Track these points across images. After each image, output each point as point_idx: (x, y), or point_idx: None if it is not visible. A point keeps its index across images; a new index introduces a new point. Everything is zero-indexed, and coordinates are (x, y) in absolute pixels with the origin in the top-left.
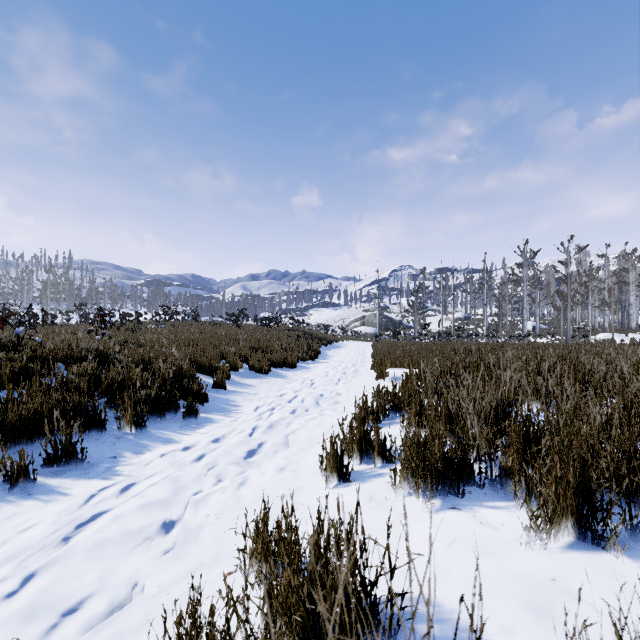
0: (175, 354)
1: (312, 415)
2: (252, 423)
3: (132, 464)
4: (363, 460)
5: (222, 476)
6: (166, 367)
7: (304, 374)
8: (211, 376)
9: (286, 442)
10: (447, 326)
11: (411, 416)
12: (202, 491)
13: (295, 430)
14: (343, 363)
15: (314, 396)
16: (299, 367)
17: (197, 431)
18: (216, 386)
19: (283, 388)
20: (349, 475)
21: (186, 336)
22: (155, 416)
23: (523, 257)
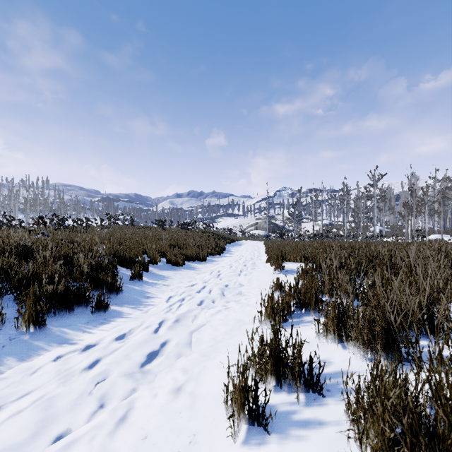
0: (101, 250)
1: (217, 308)
2: (158, 318)
3: (5, 379)
4: (278, 383)
5: (102, 402)
6: (86, 262)
7: (212, 266)
8: (132, 269)
9: (189, 343)
10: (317, 230)
11: (328, 321)
12: (65, 435)
13: (200, 326)
14: (243, 257)
15: (220, 287)
16: (208, 260)
17: (101, 328)
18: (134, 278)
19: (193, 279)
20: (265, 424)
21: (119, 236)
22: (64, 311)
23: (374, 179)
